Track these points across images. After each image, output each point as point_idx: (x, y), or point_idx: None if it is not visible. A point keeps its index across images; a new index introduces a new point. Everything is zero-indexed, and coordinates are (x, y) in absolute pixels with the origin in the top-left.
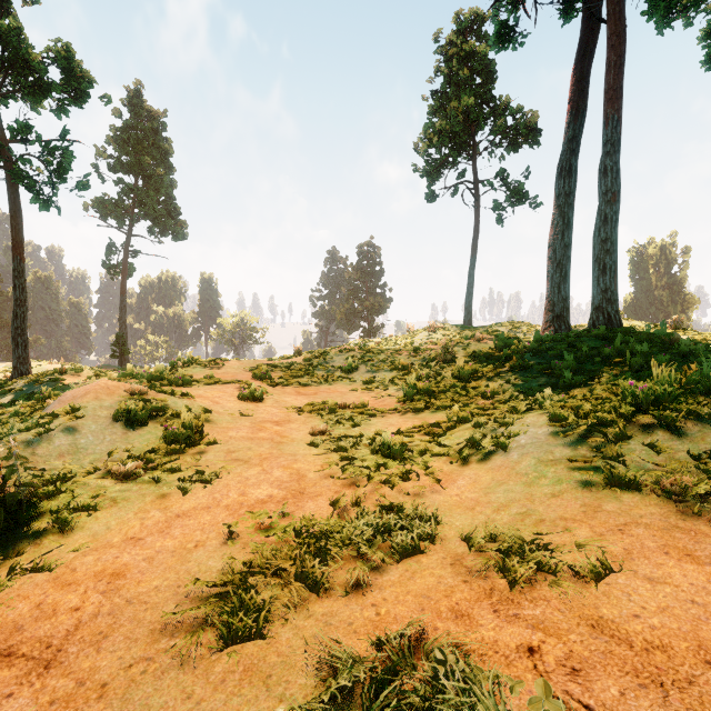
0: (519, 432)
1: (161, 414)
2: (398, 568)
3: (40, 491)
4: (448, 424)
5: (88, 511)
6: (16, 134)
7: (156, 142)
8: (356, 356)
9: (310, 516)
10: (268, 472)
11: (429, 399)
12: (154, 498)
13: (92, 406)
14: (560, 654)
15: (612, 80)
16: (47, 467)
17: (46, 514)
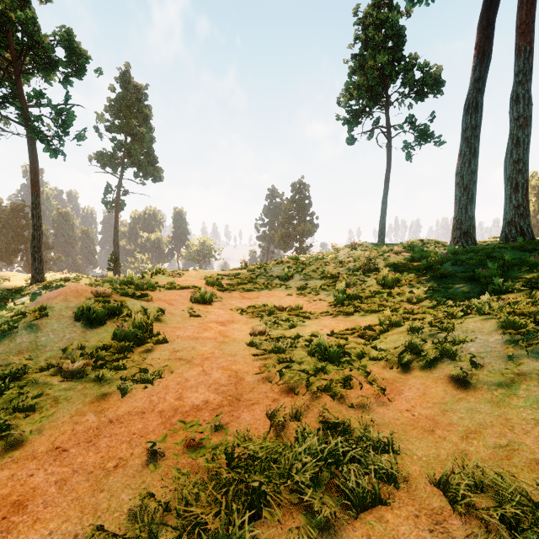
0: (465, 339)
1: (119, 315)
2: (355, 530)
3: None
4: (381, 328)
5: (27, 412)
6: (32, 100)
7: (139, 109)
8: (291, 266)
9: (245, 430)
10: (207, 373)
11: (357, 303)
12: (94, 398)
13: (59, 306)
14: None
15: (524, 15)
16: (4, 363)
17: None
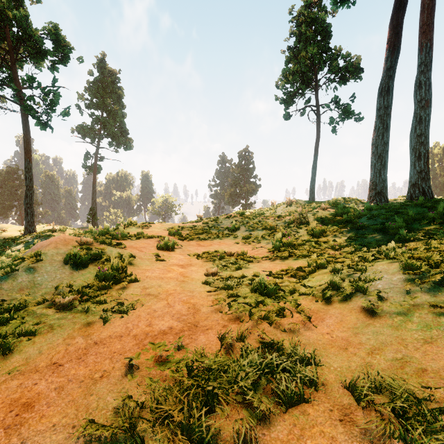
0: (374, 278)
1: (100, 259)
2: (285, 420)
3: None
4: (309, 269)
5: (29, 336)
6: (25, 83)
7: (113, 90)
8: (238, 220)
9: (201, 349)
10: (171, 306)
11: (291, 250)
12: (82, 325)
13: (51, 252)
14: None
15: (426, 18)
16: (8, 298)
17: None
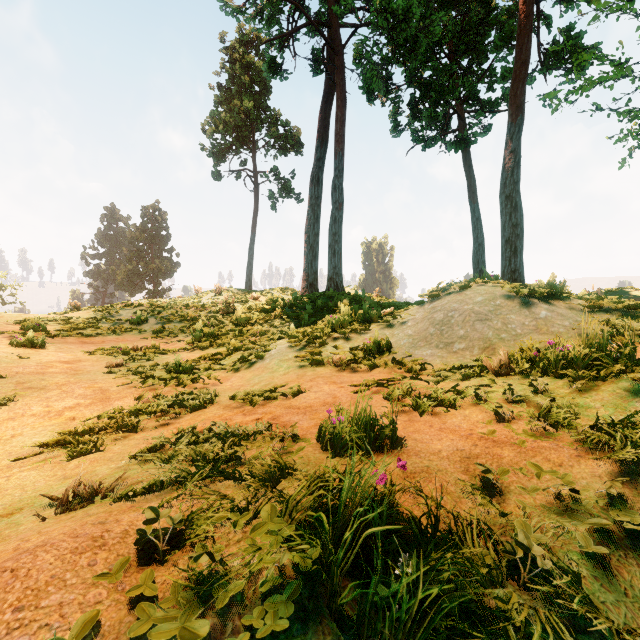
0: (272, 348)
1: None
2: (190, 415)
3: None
4: (227, 352)
5: None
6: None
7: None
8: (145, 310)
9: (119, 407)
10: (69, 392)
11: (213, 340)
12: None
13: None
14: (270, 417)
15: (339, 129)
16: None
17: None
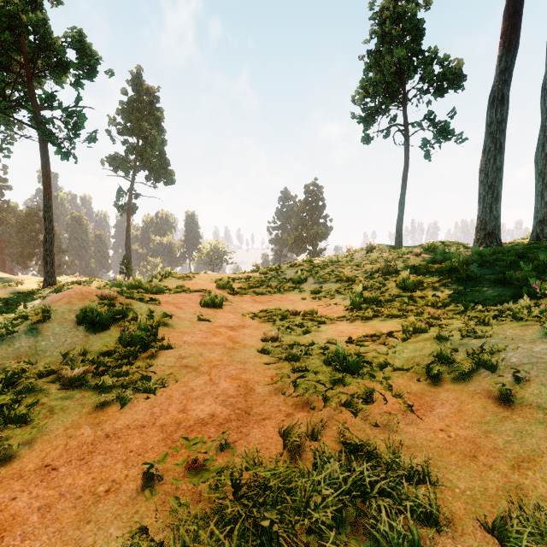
0: (504, 348)
1: (124, 318)
2: None
3: None
4: (404, 334)
5: (19, 423)
6: (44, 102)
7: (151, 111)
8: (304, 269)
9: (254, 451)
10: (214, 383)
11: (376, 307)
12: (92, 409)
13: (62, 309)
14: None
15: None
16: (0, 369)
17: None
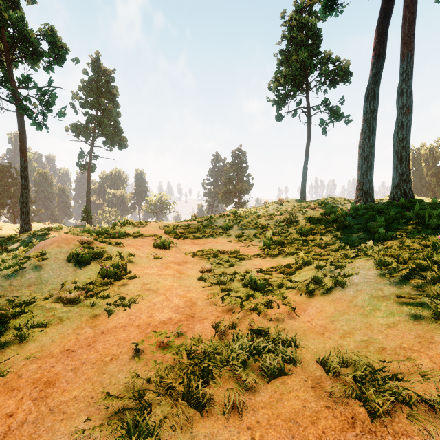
0: (352, 273)
1: (100, 257)
2: (267, 388)
3: (10, 312)
4: (296, 266)
5: (41, 327)
6: (21, 83)
7: (108, 89)
8: (231, 219)
9: (198, 336)
10: (169, 300)
11: (281, 248)
12: (89, 318)
13: (55, 251)
14: None
15: (407, 30)
16: (18, 293)
17: (11, 329)
